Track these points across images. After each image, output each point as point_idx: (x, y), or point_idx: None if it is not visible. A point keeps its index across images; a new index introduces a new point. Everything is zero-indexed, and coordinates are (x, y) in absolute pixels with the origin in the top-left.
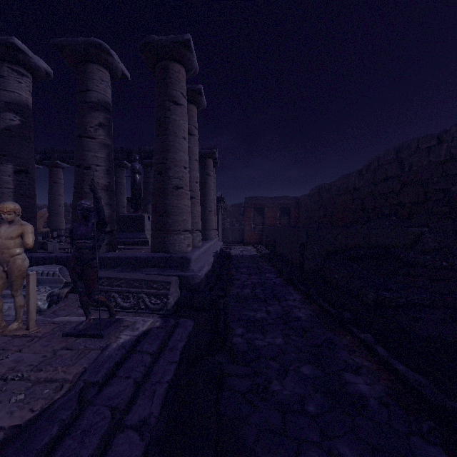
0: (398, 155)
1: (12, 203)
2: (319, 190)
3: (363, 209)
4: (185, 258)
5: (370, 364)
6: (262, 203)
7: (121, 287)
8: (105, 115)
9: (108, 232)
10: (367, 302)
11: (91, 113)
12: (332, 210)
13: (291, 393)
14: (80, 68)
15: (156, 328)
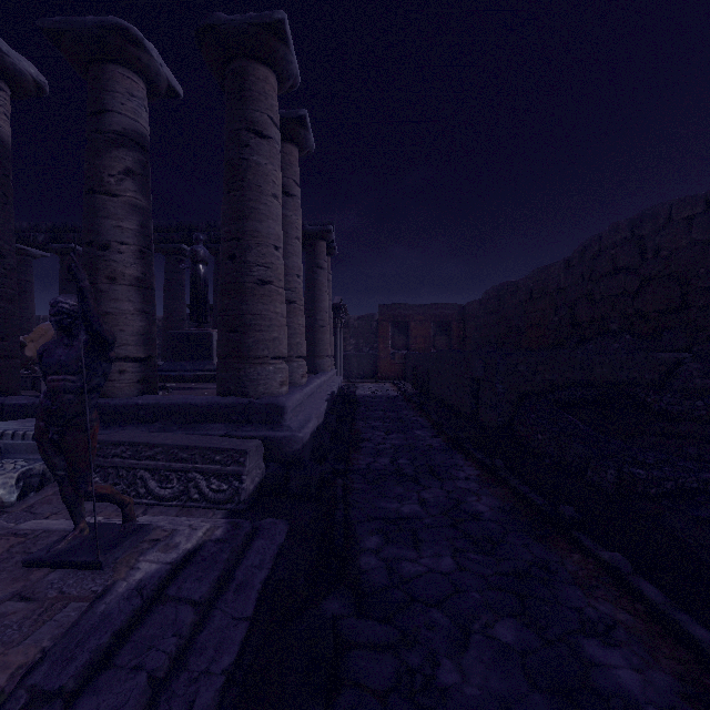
0: (636, 232)
1: None
2: (498, 293)
3: (572, 323)
4: (275, 407)
5: (631, 619)
6: (406, 314)
7: (156, 460)
8: (136, 155)
9: (143, 360)
10: (601, 486)
11: (111, 151)
12: (520, 325)
13: (482, 691)
14: (91, 73)
15: (213, 541)
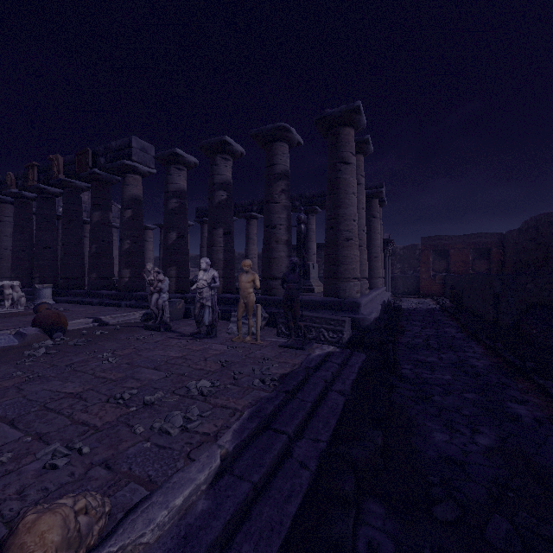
0: None
1: (249, 260)
2: (536, 223)
3: None
4: (355, 303)
5: (540, 401)
6: (445, 243)
7: (306, 322)
8: (286, 182)
9: None
10: None
11: (276, 182)
12: None
13: (450, 403)
14: (268, 148)
15: (337, 352)
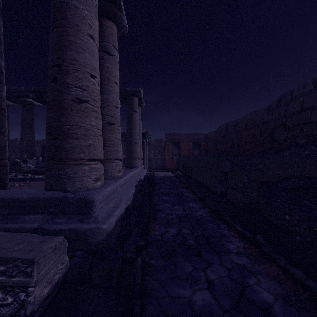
0: None
1: None
2: (226, 126)
3: (272, 140)
4: (85, 200)
5: None
6: (178, 138)
7: None
8: None
9: None
10: None
11: None
12: (239, 142)
13: None
14: None
15: None
